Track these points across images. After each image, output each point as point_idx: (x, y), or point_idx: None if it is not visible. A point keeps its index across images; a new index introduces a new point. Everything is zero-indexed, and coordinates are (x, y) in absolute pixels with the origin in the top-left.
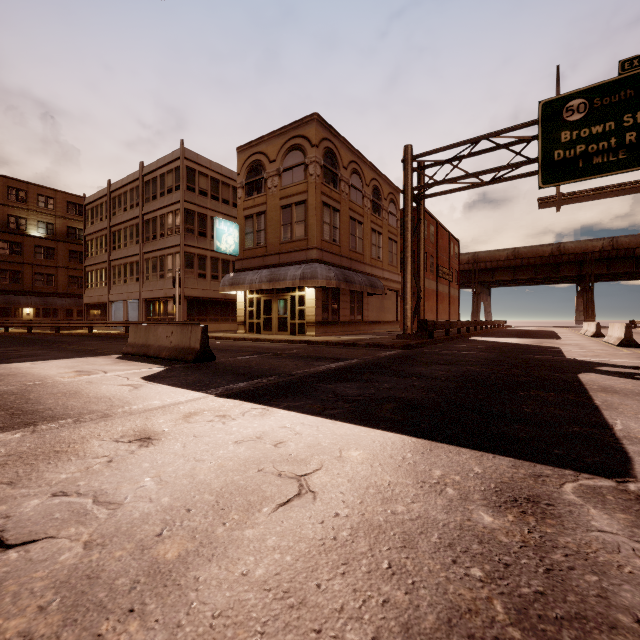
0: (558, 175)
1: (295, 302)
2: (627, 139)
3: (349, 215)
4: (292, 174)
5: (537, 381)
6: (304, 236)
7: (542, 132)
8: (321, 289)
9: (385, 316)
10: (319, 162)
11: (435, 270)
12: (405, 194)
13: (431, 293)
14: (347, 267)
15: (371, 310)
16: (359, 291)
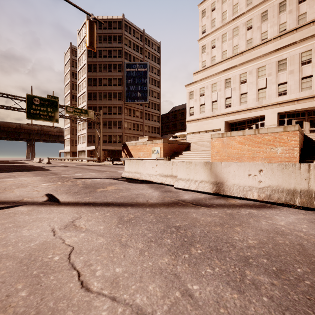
0: (32, 117)
1: None
2: (49, 114)
3: None
4: None
5: (36, 168)
6: None
7: (27, 103)
8: None
9: None
10: None
11: None
12: None
13: None
14: None
15: None
16: None
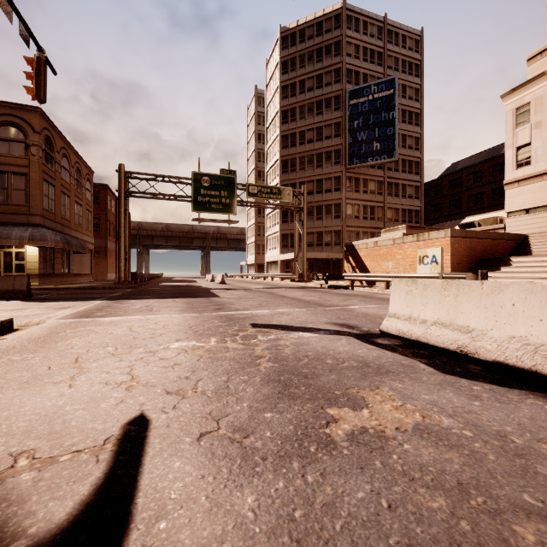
0: (200, 208)
1: (12, 257)
2: (222, 201)
3: (61, 190)
4: (9, 146)
5: (200, 292)
6: (25, 203)
7: (194, 186)
8: (43, 248)
9: (83, 270)
10: (41, 146)
11: (115, 234)
12: (120, 194)
13: (112, 252)
14: (60, 231)
15: (74, 265)
16: (67, 250)
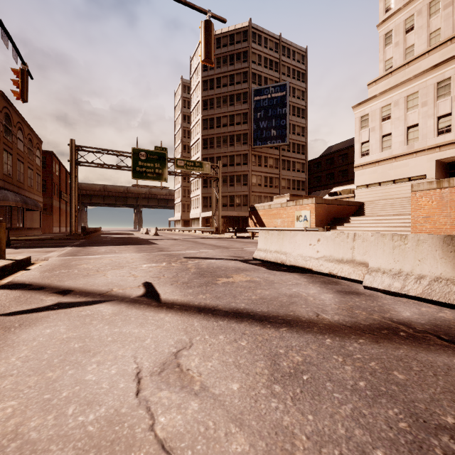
0: (138, 176)
1: None
2: (156, 171)
3: (17, 157)
4: None
5: (141, 241)
6: None
7: (133, 159)
8: (3, 206)
9: (34, 224)
10: (2, 122)
11: (59, 194)
12: (72, 163)
13: (57, 209)
14: (17, 192)
15: (27, 220)
16: (21, 208)
